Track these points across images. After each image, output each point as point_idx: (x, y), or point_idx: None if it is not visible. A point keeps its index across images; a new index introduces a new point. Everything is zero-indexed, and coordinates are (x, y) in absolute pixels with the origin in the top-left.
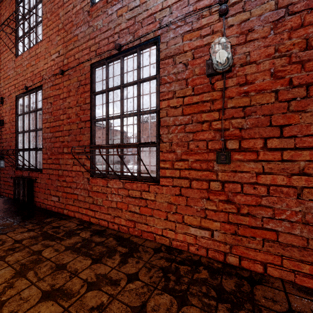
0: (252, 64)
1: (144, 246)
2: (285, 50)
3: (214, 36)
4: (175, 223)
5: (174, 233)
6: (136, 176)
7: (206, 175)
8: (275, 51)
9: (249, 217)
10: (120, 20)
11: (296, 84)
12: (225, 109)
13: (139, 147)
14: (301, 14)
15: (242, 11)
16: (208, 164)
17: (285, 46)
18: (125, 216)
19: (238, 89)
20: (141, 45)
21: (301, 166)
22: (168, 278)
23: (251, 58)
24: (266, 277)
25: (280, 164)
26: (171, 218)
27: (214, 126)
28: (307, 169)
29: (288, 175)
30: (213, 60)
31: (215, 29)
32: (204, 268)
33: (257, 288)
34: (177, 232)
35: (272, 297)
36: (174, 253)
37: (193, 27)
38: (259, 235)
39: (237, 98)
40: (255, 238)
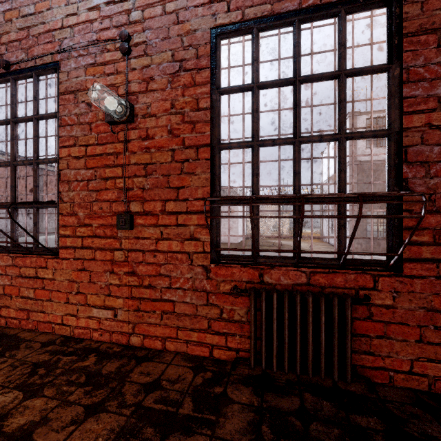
0: (153, 117)
1: (32, 342)
2: (180, 107)
3: (118, 77)
4: (78, 306)
5: (77, 318)
6: (32, 248)
7: (110, 244)
8: (172, 107)
9: (150, 289)
10: (9, 27)
11: (189, 145)
12: (129, 165)
13: (36, 208)
14: (192, 72)
15: (145, 55)
16: (112, 229)
17: (180, 103)
18: (16, 305)
19: (141, 144)
20: (37, 69)
21: (192, 231)
22: (36, 373)
23: (152, 111)
24: (163, 353)
25: (176, 228)
26: (73, 301)
27: (119, 185)
28: (197, 234)
29: (183, 240)
30: (111, 106)
31: (119, 69)
32: (96, 355)
33: (142, 365)
34: (79, 317)
35: (150, 371)
36: (70, 344)
37: (97, 60)
38: (159, 308)
39: (140, 154)
40: (155, 312)
